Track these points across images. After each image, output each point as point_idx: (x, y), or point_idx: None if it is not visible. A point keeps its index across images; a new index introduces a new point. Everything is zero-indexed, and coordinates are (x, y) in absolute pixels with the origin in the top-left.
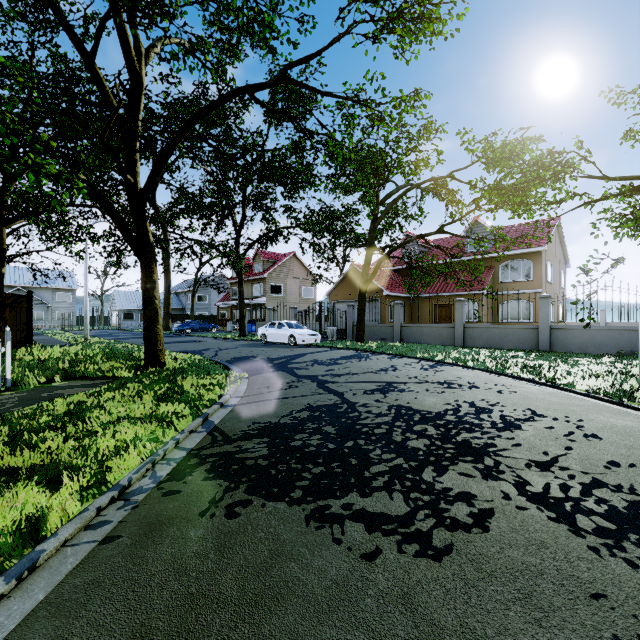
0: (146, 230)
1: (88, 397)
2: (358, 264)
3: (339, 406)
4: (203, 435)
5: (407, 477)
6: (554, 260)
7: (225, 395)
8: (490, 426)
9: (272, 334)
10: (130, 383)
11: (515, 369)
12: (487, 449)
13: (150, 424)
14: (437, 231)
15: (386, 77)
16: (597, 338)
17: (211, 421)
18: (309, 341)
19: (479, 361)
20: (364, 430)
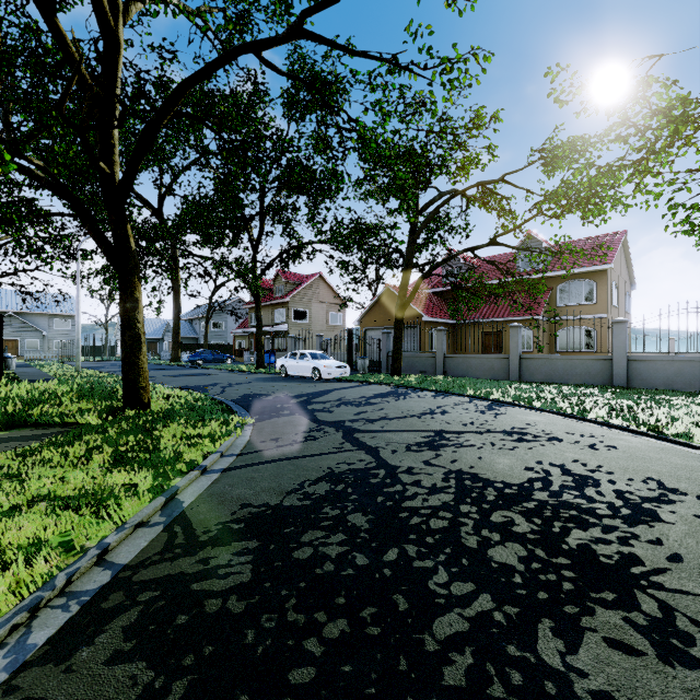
0: (126, 234)
1: (13, 459)
2: (393, 285)
3: (373, 473)
4: (155, 532)
5: (509, 654)
6: (619, 281)
7: (214, 453)
8: (610, 513)
9: (293, 366)
10: (90, 434)
11: (600, 412)
12: (630, 569)
13: (77, 511)
14: (489, 243)
15: (434, 31)
16: (687, 371)
17: (179, 501)
18: (336, 374)
19: (547, 400)
20: (413, 522)
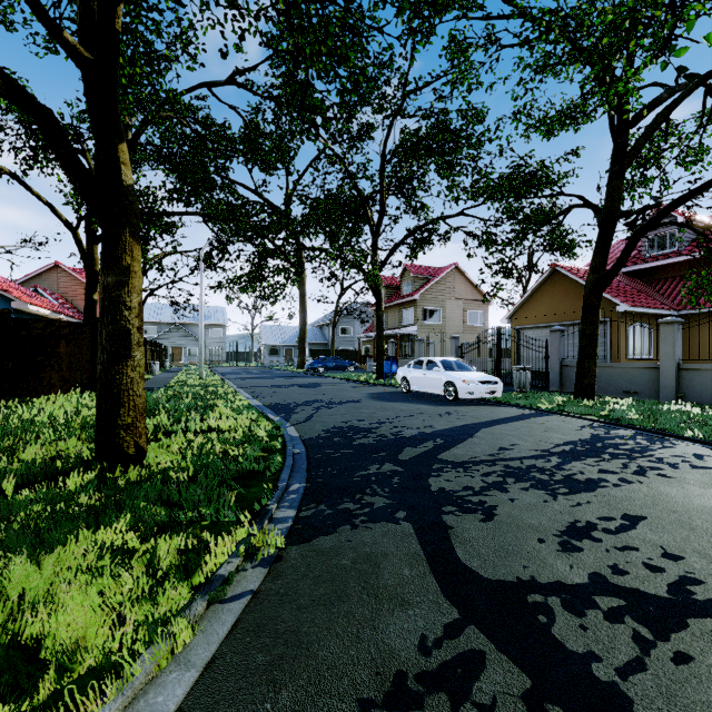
0: (114, 159)
1: None
2: (563, 265)
3: None
4: None
5: None
6: None
7: None
8: None
9: (417, 379)
10: None
11: None
12: None
13: None
14: None
15: None
16: None
17: None
18: (481, 393)
19: None
20: None
